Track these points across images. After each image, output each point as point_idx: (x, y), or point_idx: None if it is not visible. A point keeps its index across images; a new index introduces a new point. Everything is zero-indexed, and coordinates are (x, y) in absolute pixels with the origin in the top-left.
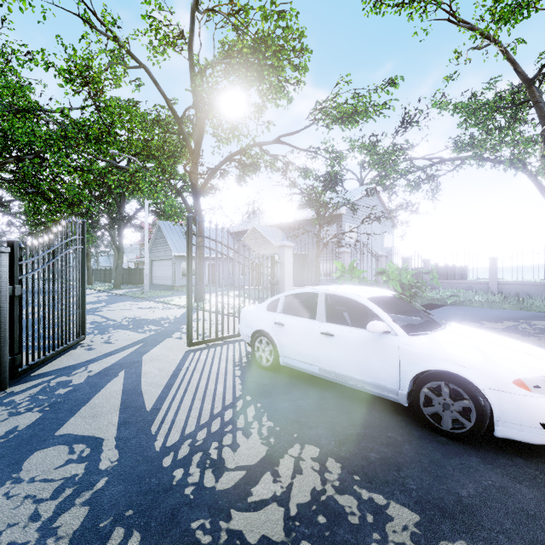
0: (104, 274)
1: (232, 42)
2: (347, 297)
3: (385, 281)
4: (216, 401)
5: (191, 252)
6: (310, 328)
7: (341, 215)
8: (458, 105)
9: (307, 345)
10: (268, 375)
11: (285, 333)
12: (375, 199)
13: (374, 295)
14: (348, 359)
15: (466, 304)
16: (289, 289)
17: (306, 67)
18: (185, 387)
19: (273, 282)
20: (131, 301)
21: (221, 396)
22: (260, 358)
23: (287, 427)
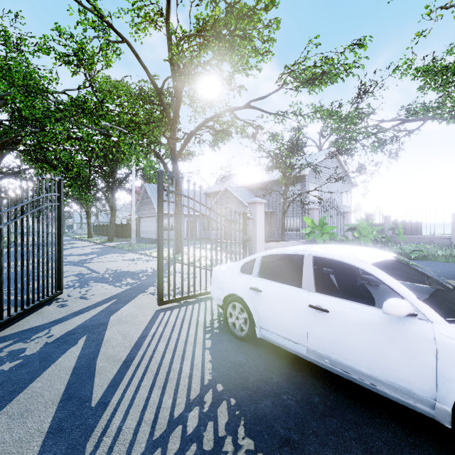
0: (102, 229)
1: (206, 17)
2: (344, 262)
3: (356, 237)
4: (179, 391)
5: (161, 208)
6: (294, 298)
7: (304, 176)
8: (420, 68)
9: (291, 318)
10: (243, 347)
11: (263, 301)
12: (335, 162)
13: (378, 260)
14: (350, 345)
15: (430, 258)
16: (260, 245)
17: (277, 24)
18: (146, 364)
19: (245, 238)
20: (119, 253)
21: (187, 382)
22: (233, 325)
23: (274, 454)
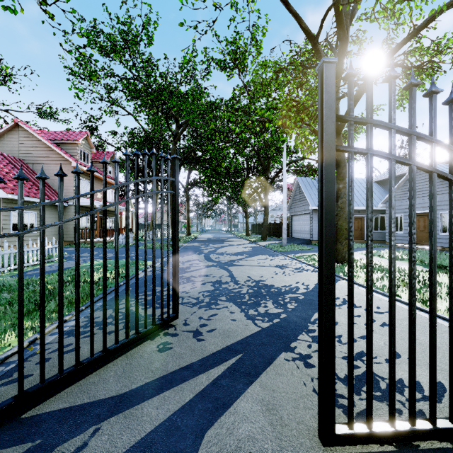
0: (258, 228)
1: None
2: None
3: None
4: None
5: (329, 169)
6: None
7: None
8: None
9: None
10: None
11: None
12: None
13: None
14: None
15: None
16: None
17: None
18: None
19: None
20: (267, 255)
21: None
22: None
23: None
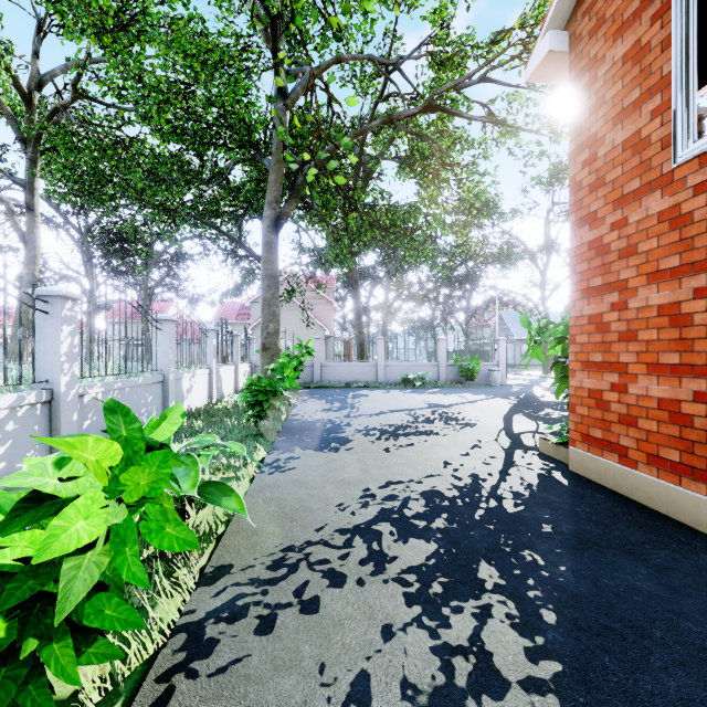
0: None
1: None
2: None
3: None
4: None
5: None
6: None
7: None
8: None
9: None
10: None
11: None
12: None
13: None
14: None
15: None
16: None
17: None
18: None
19: None
20: None
21: None
22: None
23: None
